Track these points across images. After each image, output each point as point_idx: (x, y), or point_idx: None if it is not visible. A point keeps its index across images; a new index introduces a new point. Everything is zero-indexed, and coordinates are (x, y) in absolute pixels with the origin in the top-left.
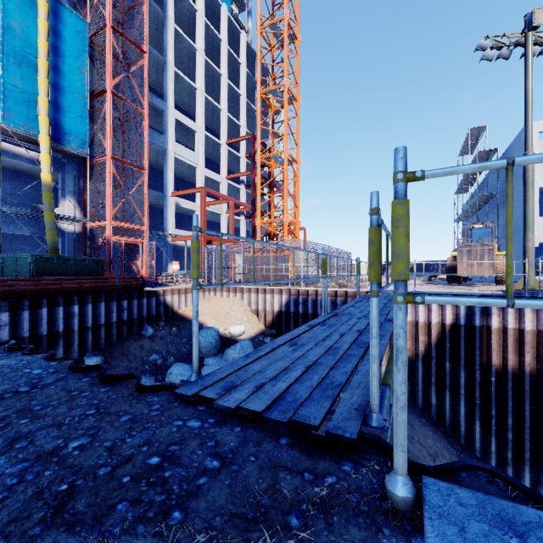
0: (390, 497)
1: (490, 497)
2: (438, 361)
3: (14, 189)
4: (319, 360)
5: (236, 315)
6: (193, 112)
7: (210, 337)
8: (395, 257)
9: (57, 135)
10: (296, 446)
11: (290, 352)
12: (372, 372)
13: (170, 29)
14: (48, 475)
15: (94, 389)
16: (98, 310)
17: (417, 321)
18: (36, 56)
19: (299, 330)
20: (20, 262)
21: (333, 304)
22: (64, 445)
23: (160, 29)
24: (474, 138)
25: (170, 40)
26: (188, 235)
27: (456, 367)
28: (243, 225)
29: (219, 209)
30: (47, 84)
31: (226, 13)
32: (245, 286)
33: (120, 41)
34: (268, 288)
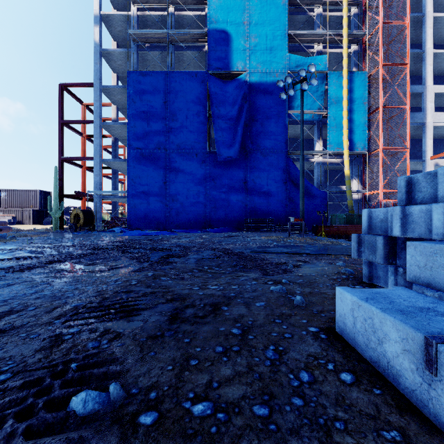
0: None
1: None
2: None
3: (325, 179)
4: None
5: None
6: None
7: None
8: None
9: (350, 147)
10: None
11: None
12: None
13: (429, 22)
14: None
15: None
16: None
17: None
18: (341, 110)
19: None
20: (339, 217)
21: None
22: None
23: (418, 27)
24: None
25: (429, 31)
26: None
27: None
28: None
29: None
30: (347, 122)
31: None
32: None
33: (388, 70)
34: None
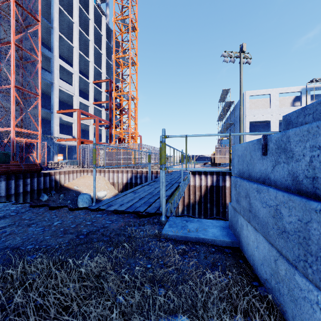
0: (161, 221)
1: (184, 218)
2: (204, 203)
3: None
4: (145, 196)
5: (101, 185)
6: (70, 60)
7: (85, 198)
8: (162, 158)
9: None
10: (136, 218)
11: (133, 195)
12: (160, 193)
13: (56, 7)
14: (54, 228)
15: (49, 212)
16: (10, 185)
17: (195, 185)
18: None
19: (137, 187)
20: None
21: (155, 177)
22: (52, 223)
23: (48, 5)
24: (225, 94)
25: (56, 14)
26: (68, 138)
27: (212, 206)
28: (104, 132)
29: (88, 122)
30: None
31: (93, 3)
32: (106, 169)
33: (21, 12)
34: (120, 169)
